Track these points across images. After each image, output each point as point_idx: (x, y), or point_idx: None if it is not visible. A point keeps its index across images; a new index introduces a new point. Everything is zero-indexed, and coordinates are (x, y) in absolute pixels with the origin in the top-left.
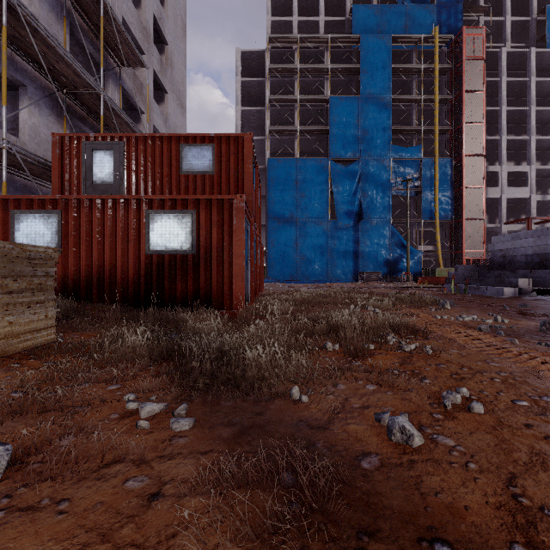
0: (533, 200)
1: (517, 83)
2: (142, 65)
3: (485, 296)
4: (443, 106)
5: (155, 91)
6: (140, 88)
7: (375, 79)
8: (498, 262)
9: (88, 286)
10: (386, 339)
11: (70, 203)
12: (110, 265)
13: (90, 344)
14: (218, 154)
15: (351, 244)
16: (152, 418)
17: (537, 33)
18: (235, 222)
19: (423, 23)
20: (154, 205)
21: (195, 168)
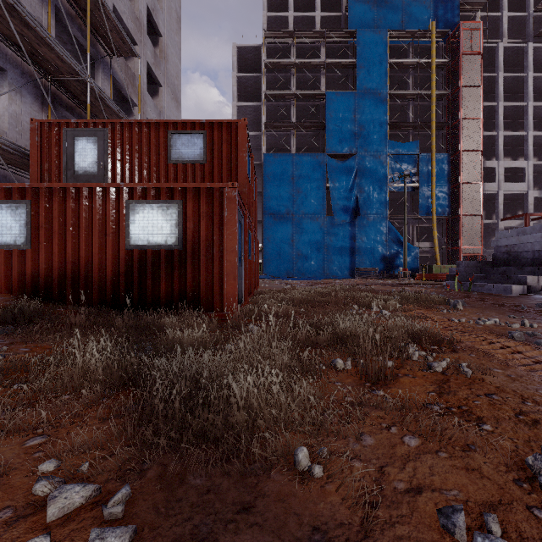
0: (530, 196)
1: (514, 79)
2: (133, 54)
3: (493, 294)
4: (440, 101)
5: (149, 84)
6: (132, 79)
7: (372, 74)
8: (503, 258)
9: (62, 285)
10: (408, 354)
11: (40, 192)
12: (86, 262)
13: (33, 363)
14: (210, 141)
15: (348, 240)
16: (65, 522)
17: (534, 28)
18: (227, 213)
19: (419, 18)
20: (135, 195)
21: (185, 157)
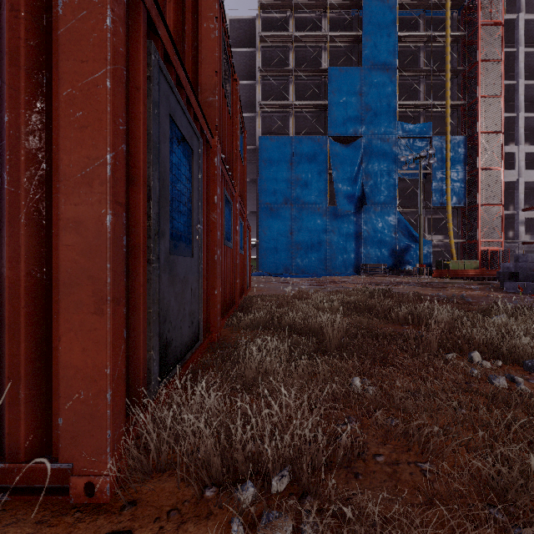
0: None
1: None
2: None
3: None
4: (454, 79)
5: None
6: None
7: (380, 48)
8: None
9: None
10: None
11: None
12: None
13: None
14: None
15: (353, 233)
16: None
17: None
18: (62, 2)
19: None
20: None
21: None
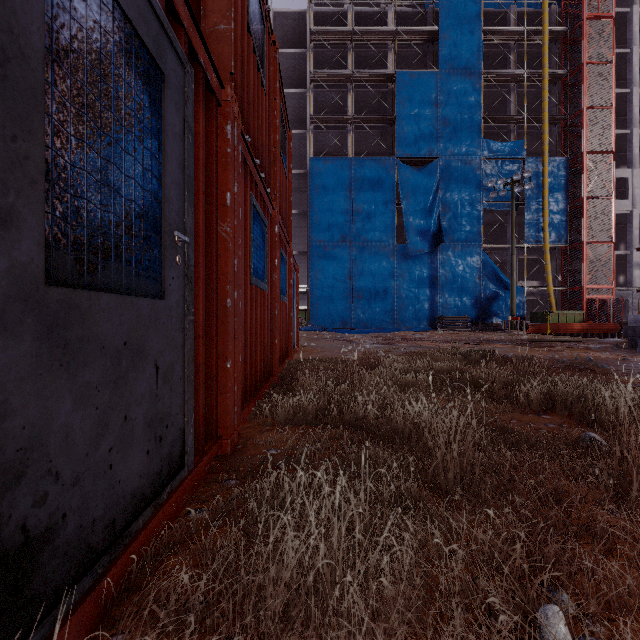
0: None
1: None
2: None
3: None
4: (553, 87)
5: None
6: None
7: (460, 47)
8: None
9: None
10: None
11: None
12: None
13: None
14: None
15: (427, 277)
16: None
17: None
18: None
19: None
20: None
21: None
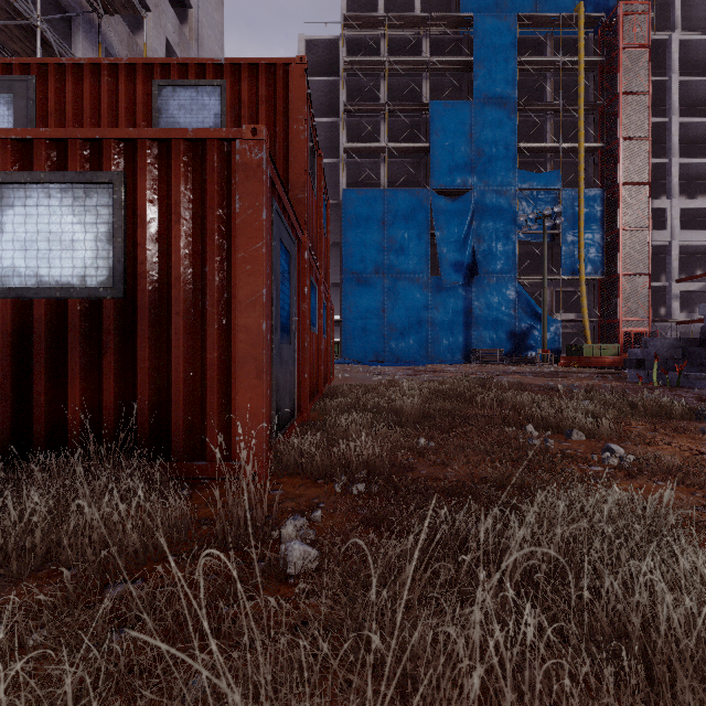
0: None
1: (693, 85)
2: (135, 11)
3: None
4: (590, 115)
5: None
6: None
7: (495, 77)
8: None
9: None
10: None
11: None
12: None
13: None
14: (234, 102)
15: (461, 310)
16: None
17: None
18: (239, 205)
19: (560, 1)
20: (2, 158)
21: None
